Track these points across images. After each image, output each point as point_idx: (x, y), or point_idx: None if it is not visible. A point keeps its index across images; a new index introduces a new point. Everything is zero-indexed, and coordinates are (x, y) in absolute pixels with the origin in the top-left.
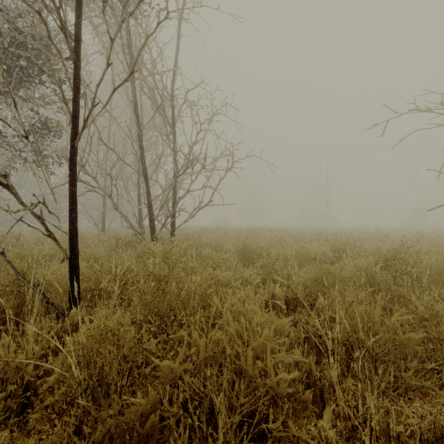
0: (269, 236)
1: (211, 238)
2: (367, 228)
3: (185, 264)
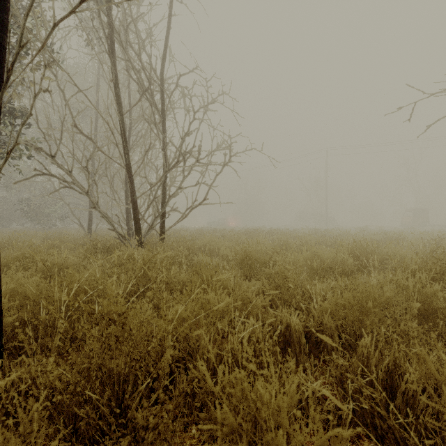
0: (270, 239)
1: (206, 242)
2: (369, 229)
3: (170, 278)
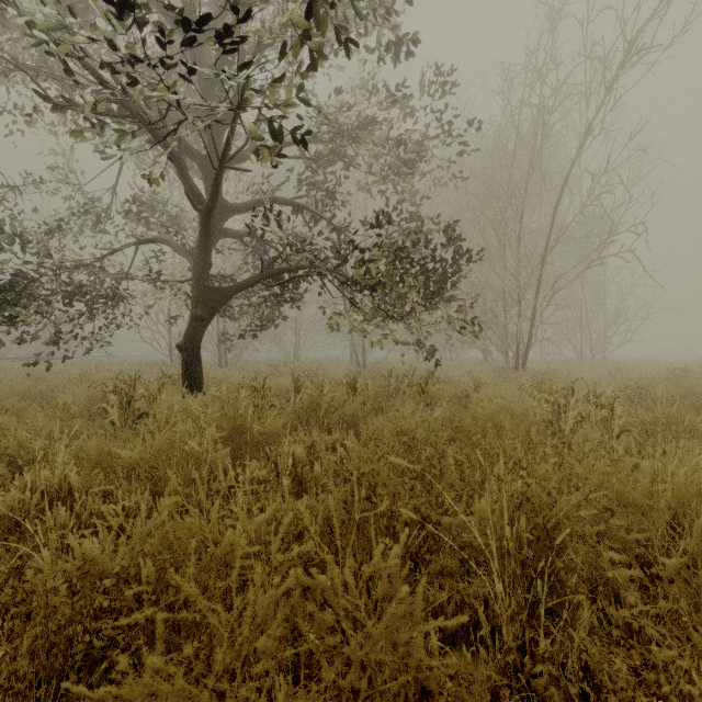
0: None
1: (631, 361)
2: None
3: None
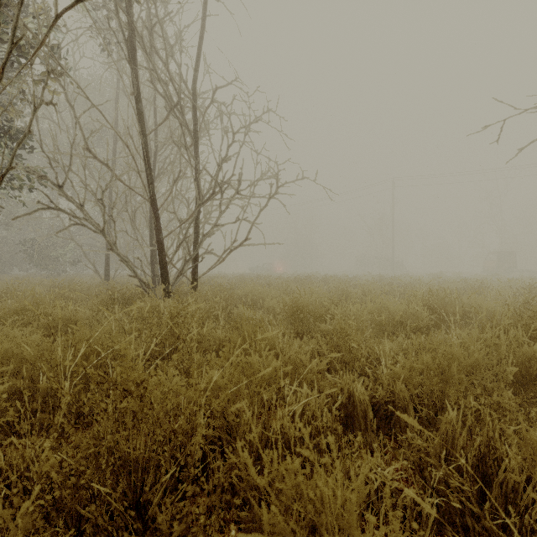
0: (325, 287)
1: (248, 291)
2: (444, 276)
3: (203, 335)
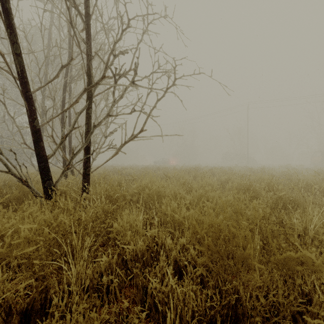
0: (214, 178)
1: (145, 185)
2: (291, 167)
3: None
